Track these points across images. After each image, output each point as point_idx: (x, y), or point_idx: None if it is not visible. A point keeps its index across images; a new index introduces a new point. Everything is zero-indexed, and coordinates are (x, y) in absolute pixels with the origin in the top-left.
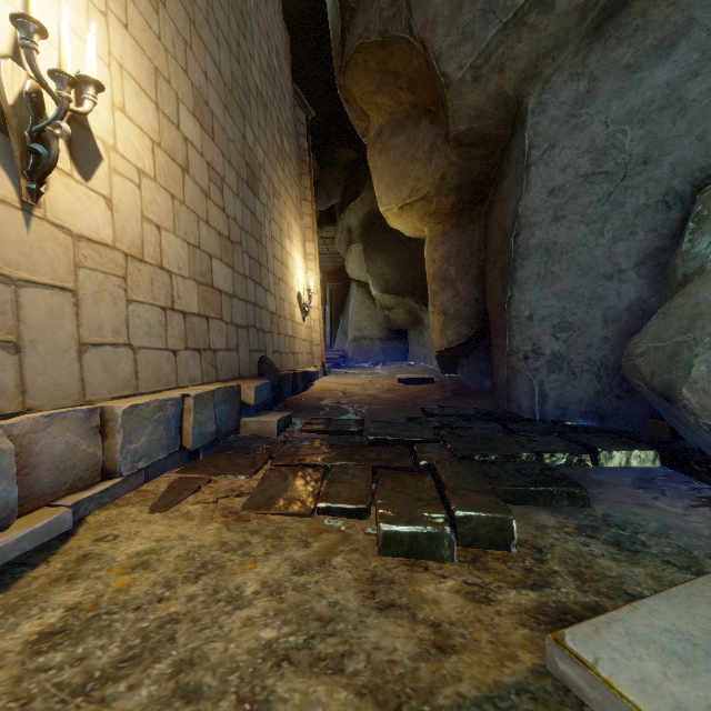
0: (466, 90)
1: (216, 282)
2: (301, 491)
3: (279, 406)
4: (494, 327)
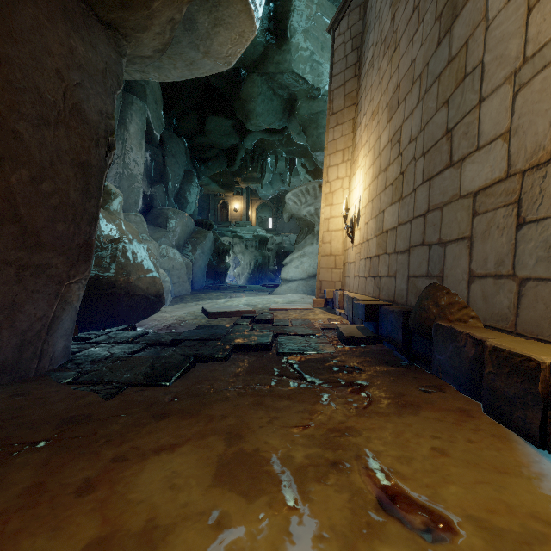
0: (174, 12)
1: (385, 227)
2: (296, 321)
3: (411, 362)
4: (34, 231)
